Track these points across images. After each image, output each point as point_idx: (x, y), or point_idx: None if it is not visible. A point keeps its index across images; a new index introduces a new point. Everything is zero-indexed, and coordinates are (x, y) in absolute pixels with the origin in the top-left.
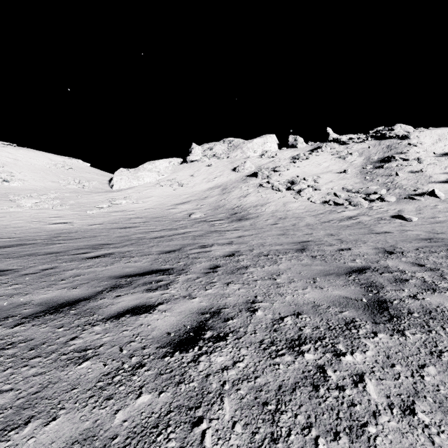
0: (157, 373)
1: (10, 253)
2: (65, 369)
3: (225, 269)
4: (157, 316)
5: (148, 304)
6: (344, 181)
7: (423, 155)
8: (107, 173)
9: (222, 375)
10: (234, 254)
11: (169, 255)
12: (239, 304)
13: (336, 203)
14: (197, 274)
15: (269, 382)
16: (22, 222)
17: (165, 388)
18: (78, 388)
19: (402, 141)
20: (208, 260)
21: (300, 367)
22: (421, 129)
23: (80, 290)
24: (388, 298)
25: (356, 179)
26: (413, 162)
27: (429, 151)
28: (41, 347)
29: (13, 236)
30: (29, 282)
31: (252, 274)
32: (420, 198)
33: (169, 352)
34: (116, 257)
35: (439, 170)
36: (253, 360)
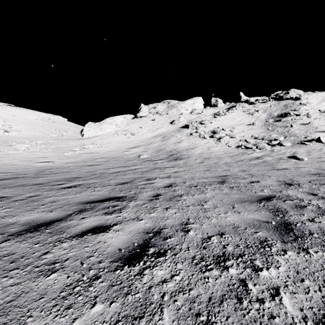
0: (110, 284)
1: (6, 184)
2: (36, 280)
3: (164, 197)
4: (112, 234)
5: (106, 224)
6: (252, 131)
7: (311, 112)
8: (79, 126)
9: (162, 287)
10: (172, 185)
11: (123, 186)
12: (175, 225)
13: (246, 147)
14: (144, 200)
15: (201, 294)
16: (18, 161)
17: (115, 298)
18: (44, 298)
19: (295, 102)
20: (152, 190)
21: (226, 280)
22: (309, 92)
23: (55, 213)
24: (292, 221)
25: (261, 129)
26: (303, 116)
27: (315, 109)
28: (20, 260)
29: (10, 172)
30: (17, 206)
31: (185, 201)
32: (309, 143)
33: (120, 266)
34: (84, 187)
35: (323, 123)
36: (187, 274)
